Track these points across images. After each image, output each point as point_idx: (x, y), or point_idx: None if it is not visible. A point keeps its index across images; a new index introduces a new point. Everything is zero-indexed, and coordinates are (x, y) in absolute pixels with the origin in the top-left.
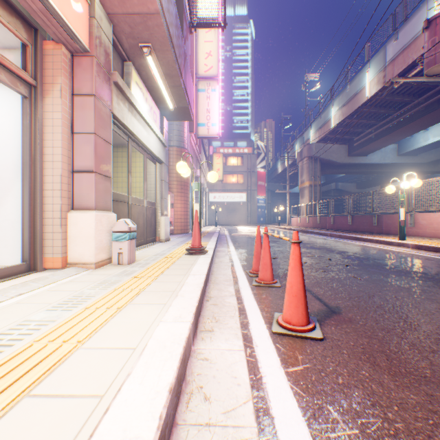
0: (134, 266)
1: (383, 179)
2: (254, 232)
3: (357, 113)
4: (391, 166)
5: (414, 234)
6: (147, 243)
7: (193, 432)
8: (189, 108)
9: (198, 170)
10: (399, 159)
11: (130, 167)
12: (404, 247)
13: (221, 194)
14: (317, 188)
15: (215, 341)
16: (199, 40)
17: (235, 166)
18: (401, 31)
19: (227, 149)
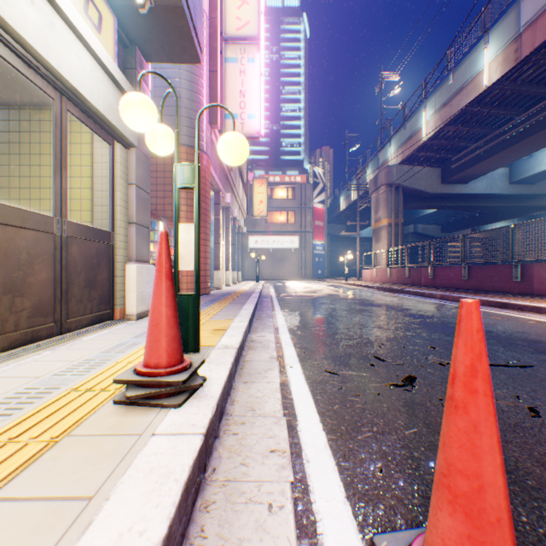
0: None
1: (478, 220)
2: (314, 291)
3: (463, 117)
4: (499, 198)
5: None
6: (70, 330)
7: None
8: (186, 14)
9: (227, 194)
10: (511, 189)
11: None
12: None
13: (265, 238)
14: (399, 227)
15: None
16: None
17: (284, 200)
18: None
19: (274, 177)
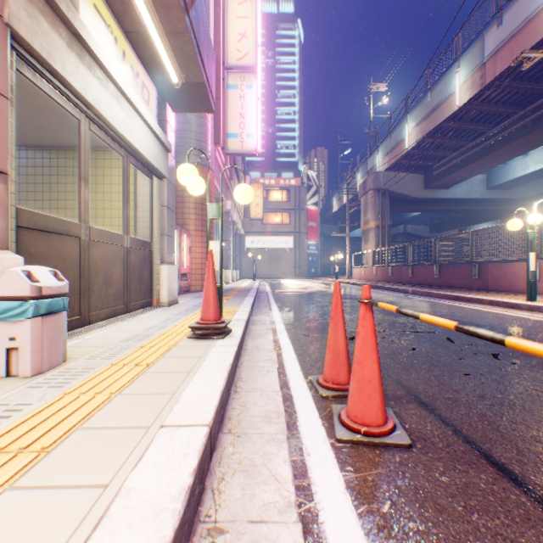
0: (41, 383)
1: (464, 221)
2: (305, 288)
3: (440, 130)
4: (478, 202)
5: (538, 291)
6: (131, 311)
7: None
8: (206, 86)
9: (228, 202)
10: (489, 194)
11: (87, 170)
12: (541, 313)
13: (261, 238)
14: (385, 229)
15: None
16: (229, 15)
17: (279, 202)
18: (507, 13)
19: (269, 180)
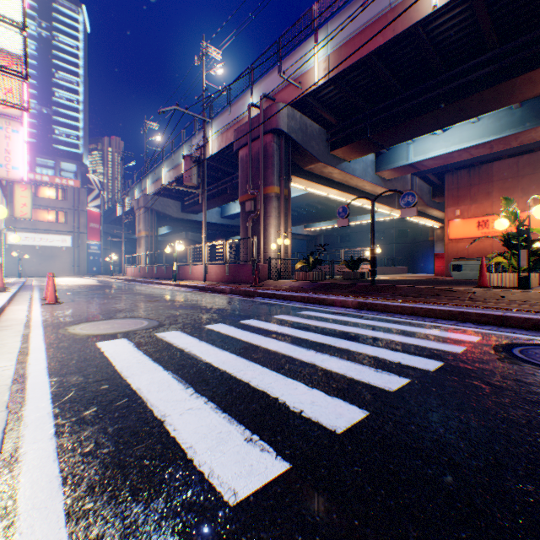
0: None
1: (225, 234)
2: (74, 282)
3: (182, 180)
4: (219, 225)
5: (192, 278)
6: None
7: (12, 310)
8: None
9: None
10: (223, 221)
11: None
12: (172, 286)
13: (31, 235)
14: (154, 238)
15: (18, 306)
16: None
17: (55, 200)
18: (199, 136)
19: (42, 176)
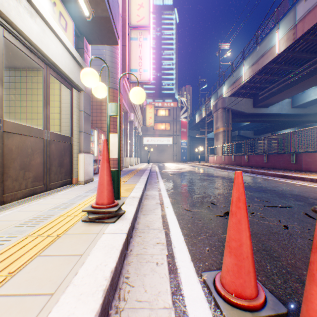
0: None
1: (275, 128)
2: (180, 169)
3: (265, 70)
4: (286, 116)
5: None
6: (51, 189)
7: None
8: (111, 21)
9: (132, 114)
10: (293, 111)
11: (0, 71)
12: None
13: (153, 138)
14: (229, 132)
15: None
16: None
17: (164, 116)
18: None
19: (158, 103)
